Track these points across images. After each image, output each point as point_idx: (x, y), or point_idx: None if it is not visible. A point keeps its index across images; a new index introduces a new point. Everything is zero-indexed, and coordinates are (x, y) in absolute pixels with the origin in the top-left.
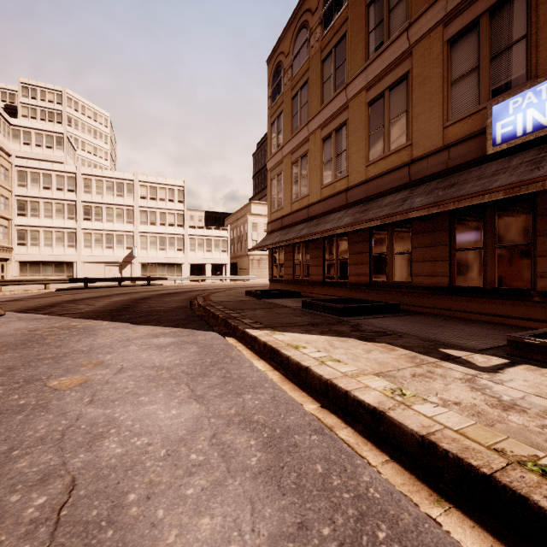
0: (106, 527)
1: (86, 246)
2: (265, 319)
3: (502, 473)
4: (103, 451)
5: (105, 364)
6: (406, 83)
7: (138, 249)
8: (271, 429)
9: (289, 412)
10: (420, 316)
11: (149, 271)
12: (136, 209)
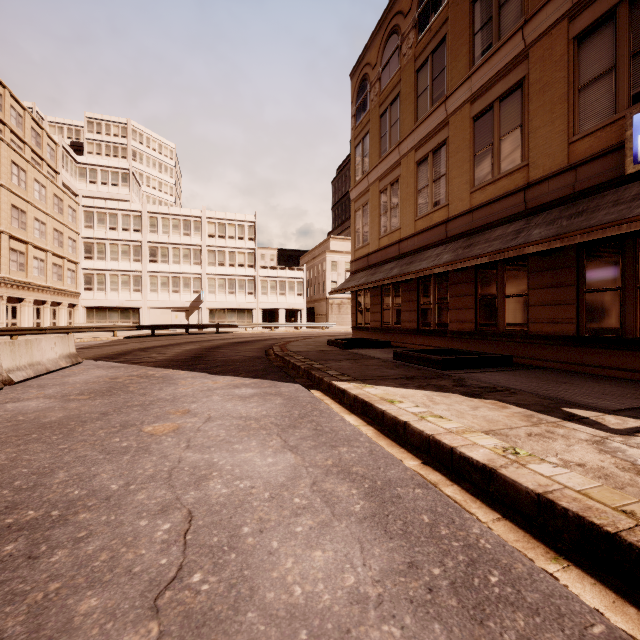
0: (229, 551)
1: (152, 290)
2: (352, 371)
3: (628, 532)
4: (211, 491)
5: (192, 413)
6: (521, 91)
7: (205, 293)
8: (371, 481)
9: (389, 466)
10: (539, 371)
11: (217, 317)
12: (203, 249)
